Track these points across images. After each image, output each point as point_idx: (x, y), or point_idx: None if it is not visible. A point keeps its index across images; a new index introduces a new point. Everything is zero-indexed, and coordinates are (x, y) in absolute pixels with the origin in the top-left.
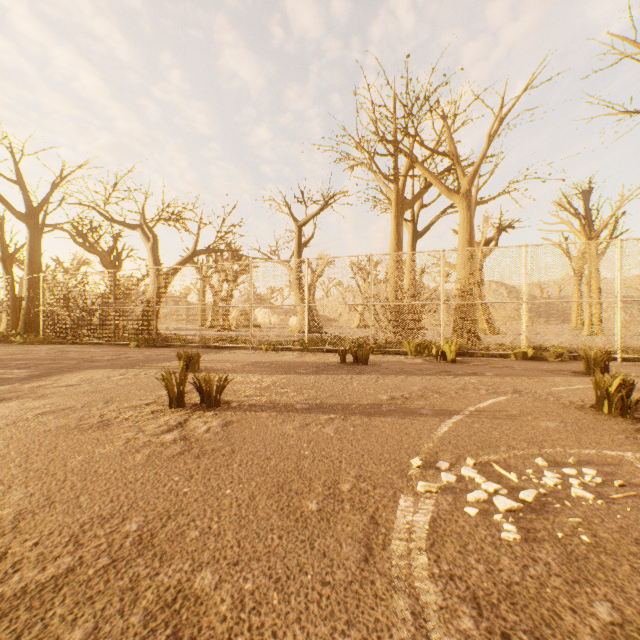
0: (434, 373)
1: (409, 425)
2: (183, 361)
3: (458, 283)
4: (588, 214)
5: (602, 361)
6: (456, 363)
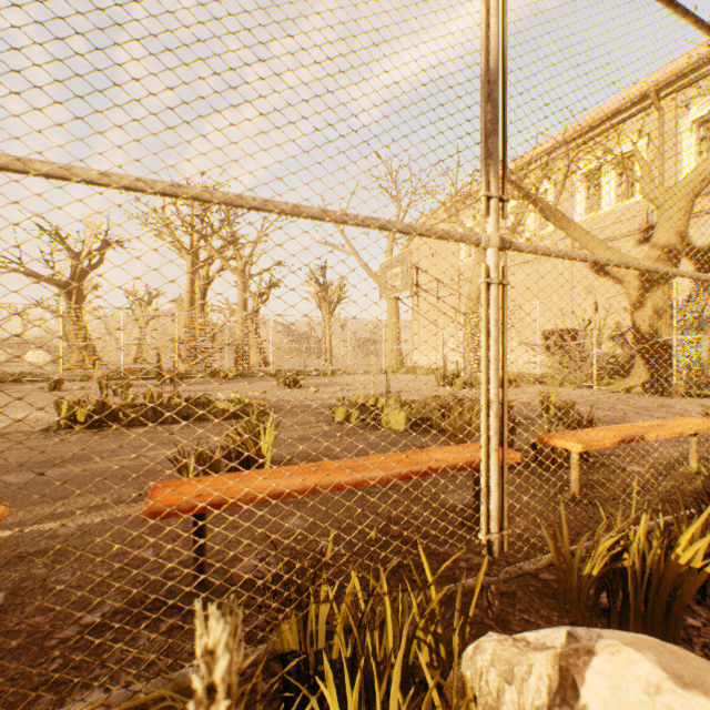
0: (223, 383)
1: (216, 392)
2: (52, 384)
3: (238, 331)
4: (325, 284)
5: (295, 373)
6: (235, 380)
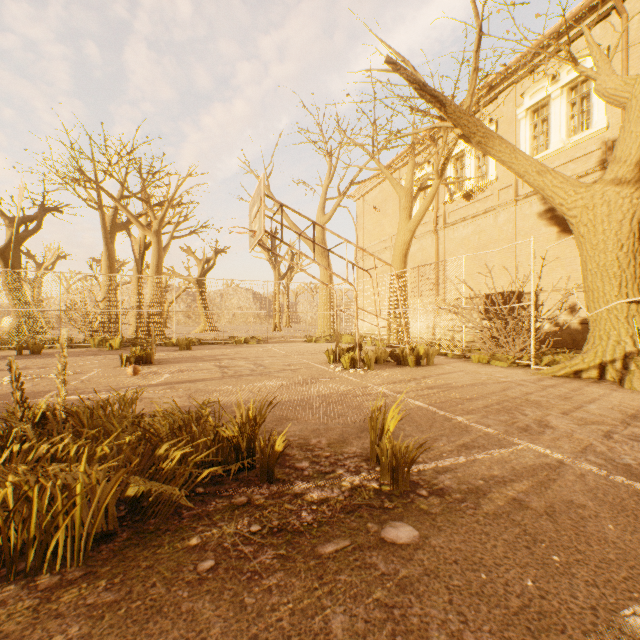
0: (86, 355)
1: None
2: None
3: (149, 296)
4: (275, 250)
5: (185, 343)
6: (118, 350)
